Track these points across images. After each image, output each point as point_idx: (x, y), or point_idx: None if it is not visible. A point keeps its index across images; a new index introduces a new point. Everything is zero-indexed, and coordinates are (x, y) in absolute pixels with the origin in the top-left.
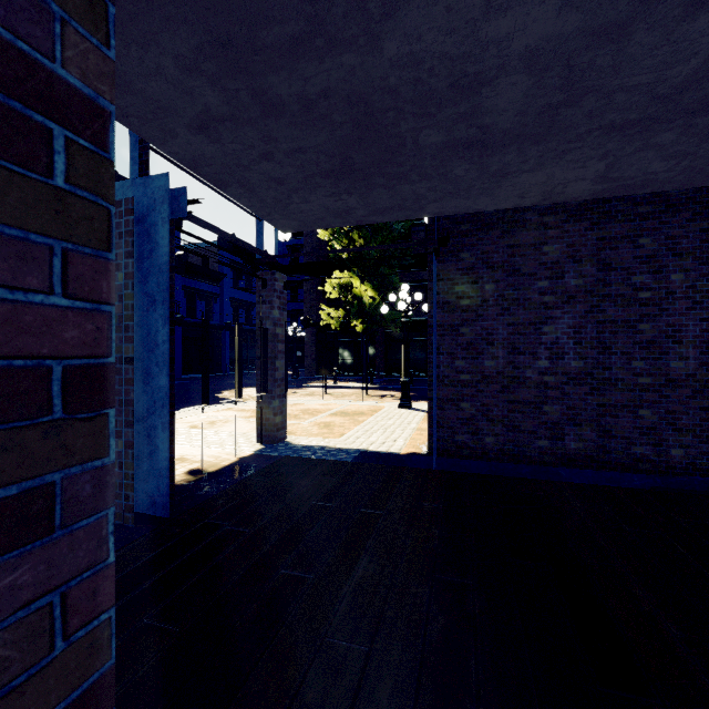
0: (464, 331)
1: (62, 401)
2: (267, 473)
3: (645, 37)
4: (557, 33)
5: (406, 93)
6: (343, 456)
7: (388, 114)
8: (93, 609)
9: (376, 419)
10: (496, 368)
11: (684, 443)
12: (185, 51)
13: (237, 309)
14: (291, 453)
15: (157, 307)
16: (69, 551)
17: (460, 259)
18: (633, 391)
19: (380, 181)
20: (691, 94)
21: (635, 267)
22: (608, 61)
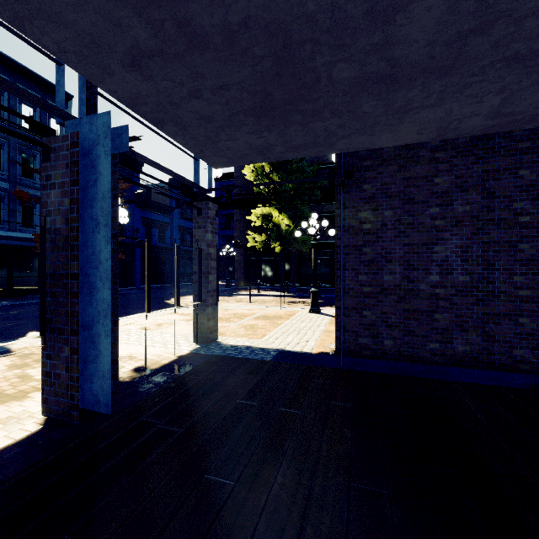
0: (366, 251)
1: None
2: (199, 371)
3: None
4: None
5: (322, 22)
6: (265, 356)
7: (305, 46)
8: None
9: (291, 322)
10: (394, 282)
11: None
12: None
13: (184, 235)
14: (221, 352)
15: (101, 229)
16: None
17: (362, 190)
18: (514, 302)
19: (296, 118)
20: None
21: (515, 195)
22: None
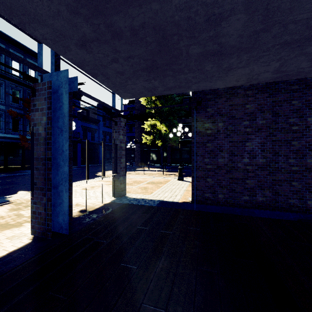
0: (209, 145)
1: None
2: (116, 212)
3: None
4: None
5: (183, 25)
6: (152, 203)
7: (174, 37)
8: None
9: (167, 185)
10: (224, 162)
11: None
12: (71, 2)
13: (105, 136)
14: (128, 202)
15: (63, 133)
16: None
17: (206, 111)
18: (289, 173)
19: (169, 73)
20: None
21: (290, 115)
22: (288, 5)
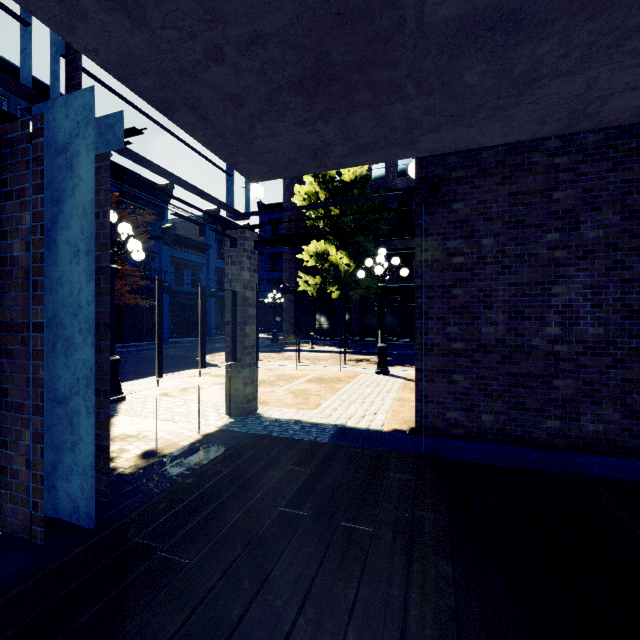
0: (457, 293)
1: None
2: (229, 459)
3: None
4: None
5: None
6: (319, 435)
7: None
8: None
9: (353, 386)
10: (496, 335)
11: None
12: None
13: (222, 278)
14: (261, 429)
15: (81, 259)
16: None
17: (452, 211)
18: None
19: (365, 97)
20: None
21: None
22: None
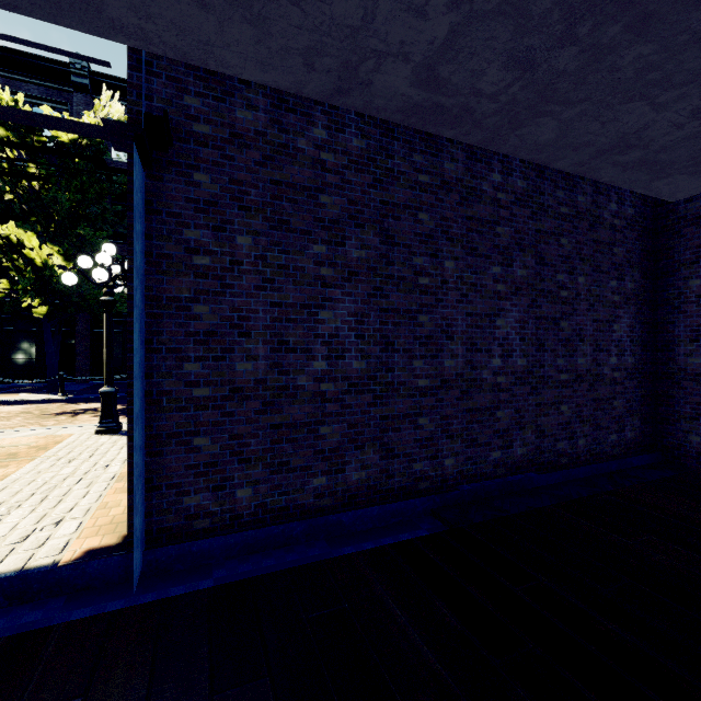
0: (201, 311)
1: None
2: None
3: None
4: None
5: None
6: None
7: None
8: None
9: (37, 467)
10: (255, 374)
11: (455, 451)
12: None
13: None
14: None
15: None
16: None
17: (193, 182)
18: (414, 397)
19: None
20: None
21: (416, 246)
22: None
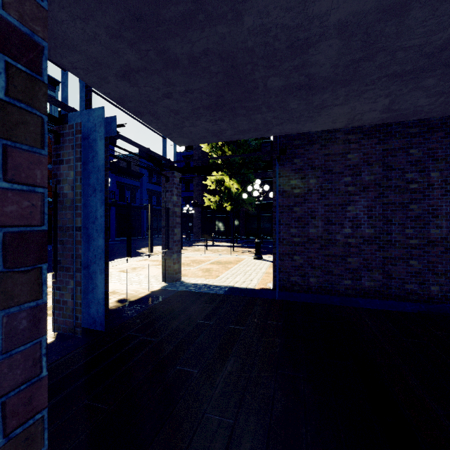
0: (296, 210)
1: (3, 259)
2: (169, 301)
3: (418, 12)
4: (360, 10)
5: (258, 52)
6: (218, 291)
7: (247, 67)
8: (29, 412)
9: (239, 266)
10: (317, 233)
11: (439, 282)
12: (112, 23)
13: (151, 196)
14: (185, 288)
15: (97, 194)
16: (8, 370)
17: (293, 163)
18: (406, 248)
19: (242, 111)
20: (448, 52)
21: (407, 168)
22: (393, 29)
